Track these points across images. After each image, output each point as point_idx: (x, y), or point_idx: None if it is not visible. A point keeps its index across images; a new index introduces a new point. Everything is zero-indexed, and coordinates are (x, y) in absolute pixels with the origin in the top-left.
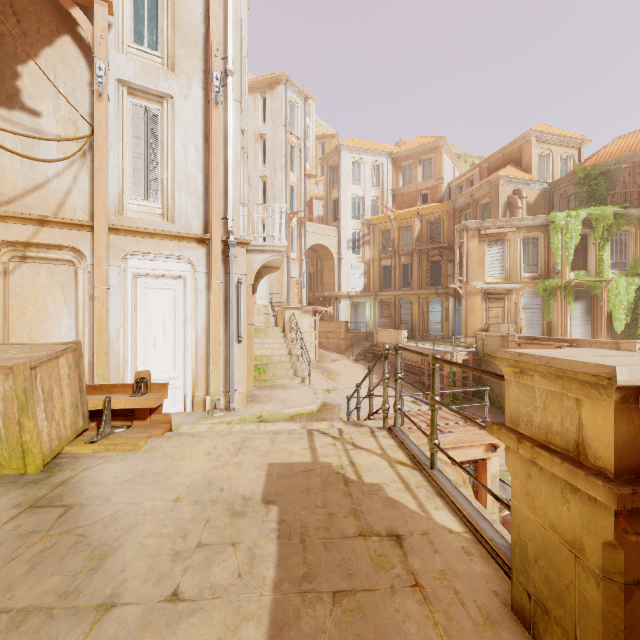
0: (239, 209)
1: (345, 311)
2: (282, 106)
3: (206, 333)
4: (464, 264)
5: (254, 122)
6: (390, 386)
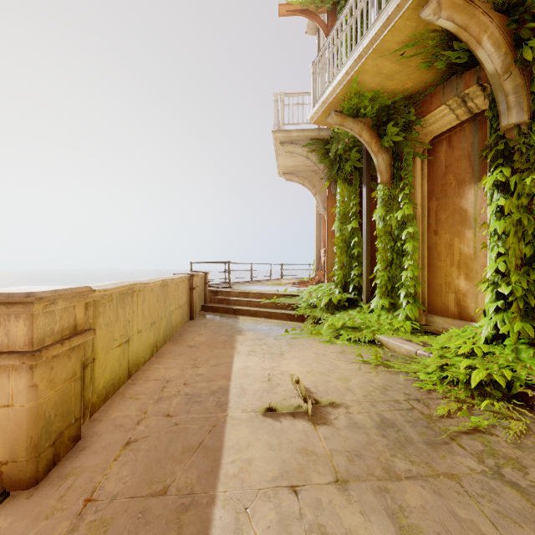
0: None
1: None
2: None
3: None
4: None
5: None
6: None
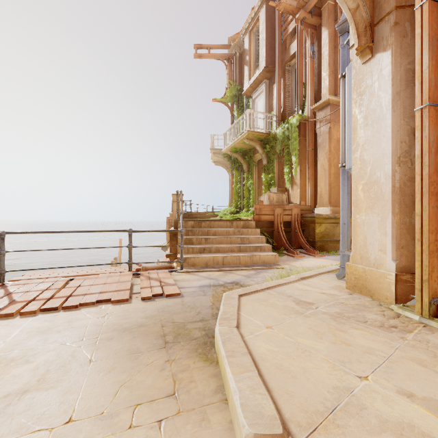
0: None
1: None
2: None
3: None
4: None
5: None
6: None
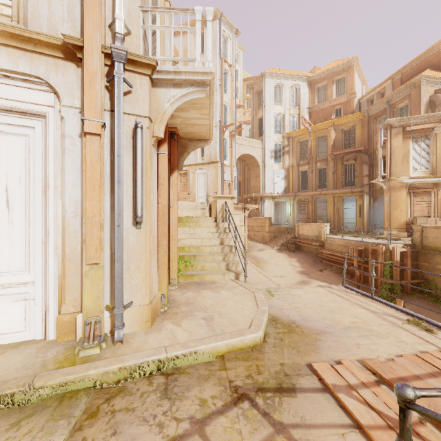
0: (139, 16)
1: (268, 209)
2: (217, 37)
3: (81, 209)
4: (387, 160)
5: (194, 54)
6: (348, 287)
